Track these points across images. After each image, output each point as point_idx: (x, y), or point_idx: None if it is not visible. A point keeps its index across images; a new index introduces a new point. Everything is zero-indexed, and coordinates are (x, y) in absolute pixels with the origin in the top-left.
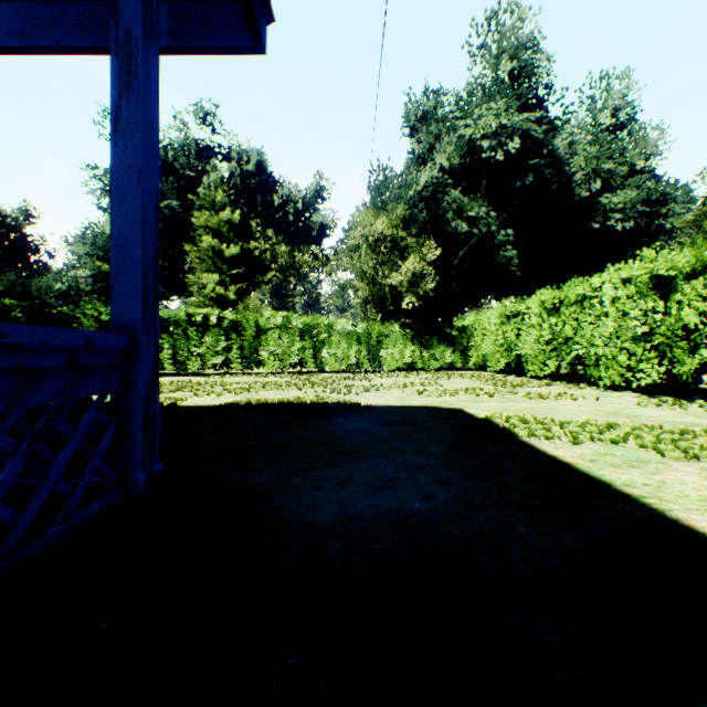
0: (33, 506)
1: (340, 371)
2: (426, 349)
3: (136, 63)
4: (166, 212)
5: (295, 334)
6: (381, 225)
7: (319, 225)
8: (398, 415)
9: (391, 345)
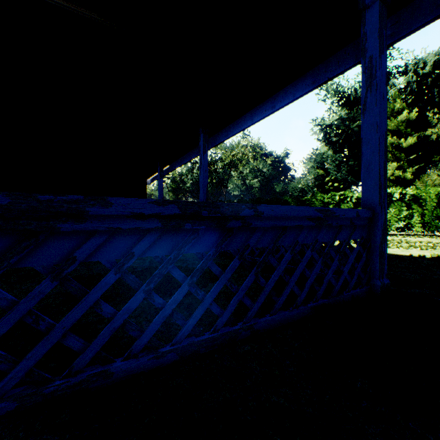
0: (340, 281)
1: None
2: None
3: (374, 71)
4: (355, 130)
5: None
6: None
7: None
8: None
9: None
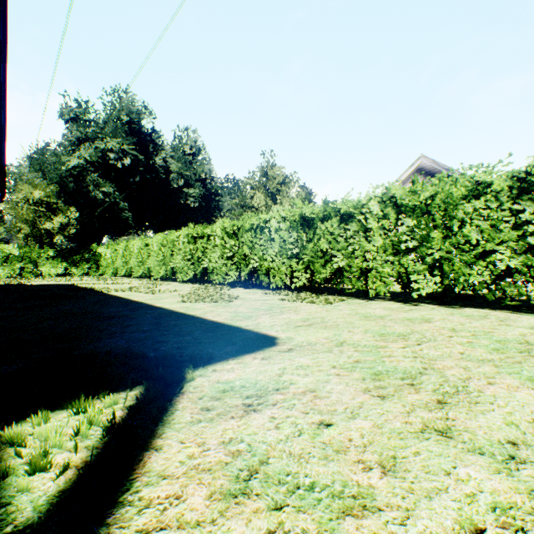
0: None
1: (7, 278)
2: (72, 264)
3: None
4: None
5: None
6: (40, 194)
7: None
8: (44, 285)
9: (47, 262)
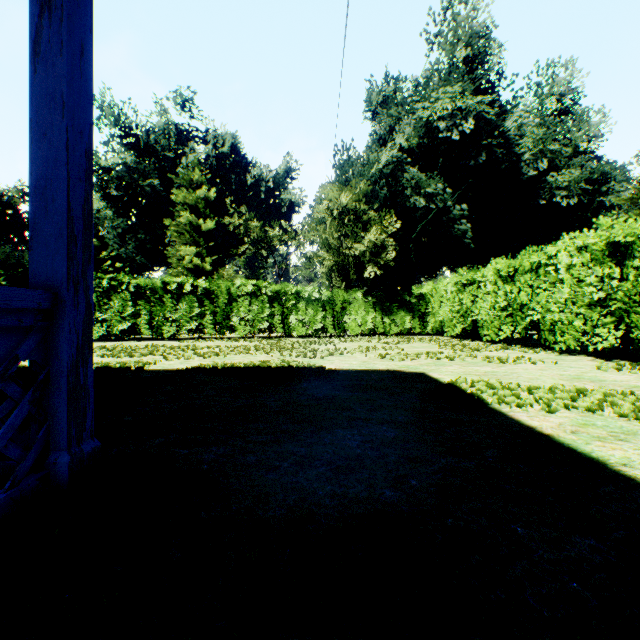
0: None
1: (307, 336)
2: (387, 315)
3: None
4: (148, 190)
5: (264, 301)
6: (345, 200)
7: (288, 203)
8: (362, 380)
9: (354, 311)
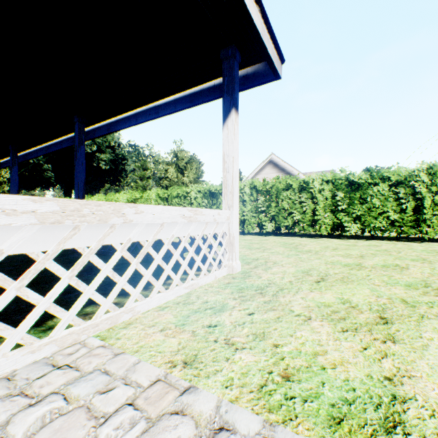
0: None
1: None
2: None
3: None
4: None
5: None
6: None
7: None
8: None
9: None
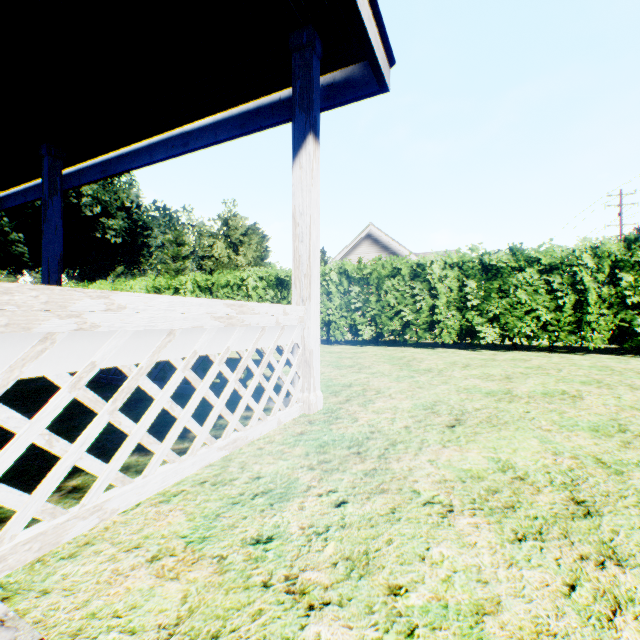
0: None
1: None
2: None
3: None
4: None
5: None
6: None
7: None
8: None
9: None
